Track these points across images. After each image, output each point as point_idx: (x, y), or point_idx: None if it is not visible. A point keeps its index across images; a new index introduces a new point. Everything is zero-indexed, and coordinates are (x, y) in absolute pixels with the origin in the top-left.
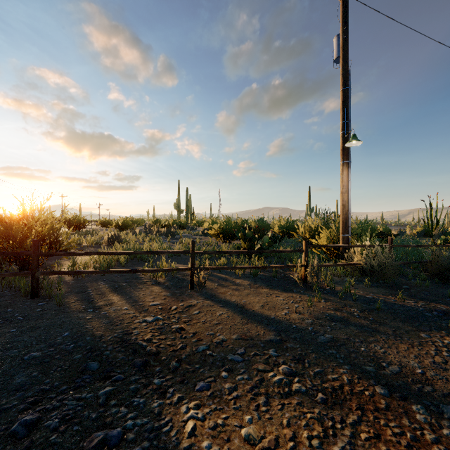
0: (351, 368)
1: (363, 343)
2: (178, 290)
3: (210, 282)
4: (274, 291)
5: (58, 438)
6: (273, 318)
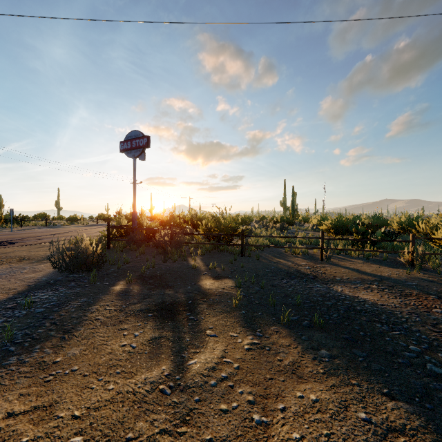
0: (420, 291)
1: (437, 287)
2: (313, 260)
3: (332, 259)
4: (382, 267)
5: (298, 284)
6: (379, 275)
